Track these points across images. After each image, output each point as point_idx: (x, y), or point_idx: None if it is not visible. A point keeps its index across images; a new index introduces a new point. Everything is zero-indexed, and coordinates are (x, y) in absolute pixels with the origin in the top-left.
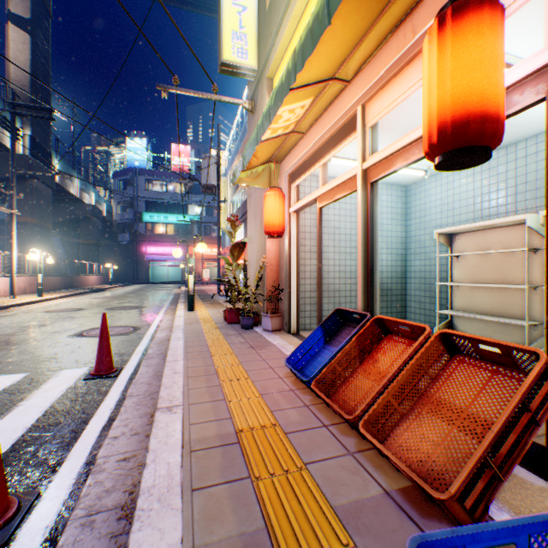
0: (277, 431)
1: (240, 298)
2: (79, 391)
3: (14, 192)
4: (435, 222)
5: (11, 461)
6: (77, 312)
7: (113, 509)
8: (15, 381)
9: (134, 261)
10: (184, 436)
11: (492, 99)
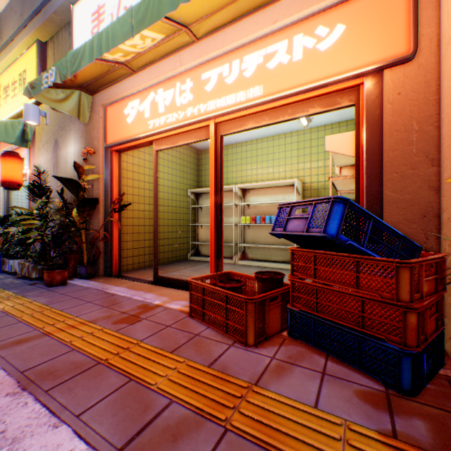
0: None
1: None
2: None
3: None
4: None
5: None
6: None
7: None
8: None
9: None
10: None
11: (15, 178)
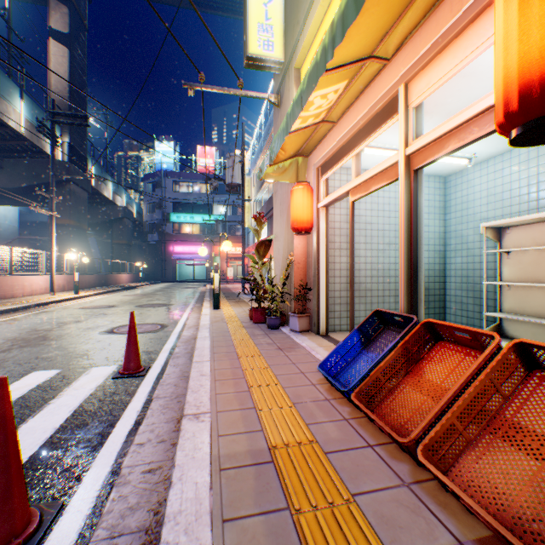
0: (316, 450)
1: (266, 297)
2: (107, 391)
3: (54, 195)
4: (480, 215)
5: (38, 465)
6: (109, 308)
7: (136, 532)
8: (49, 377)
9: (162, 260)
10: (212, 450)
11: None
